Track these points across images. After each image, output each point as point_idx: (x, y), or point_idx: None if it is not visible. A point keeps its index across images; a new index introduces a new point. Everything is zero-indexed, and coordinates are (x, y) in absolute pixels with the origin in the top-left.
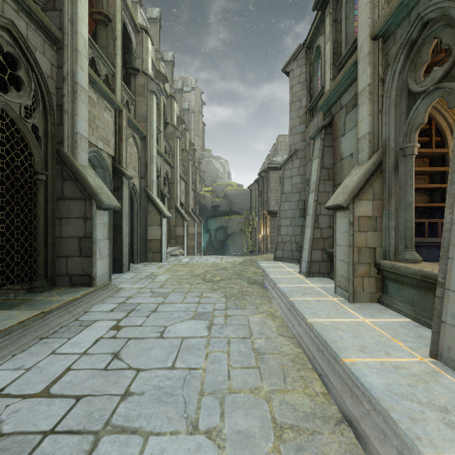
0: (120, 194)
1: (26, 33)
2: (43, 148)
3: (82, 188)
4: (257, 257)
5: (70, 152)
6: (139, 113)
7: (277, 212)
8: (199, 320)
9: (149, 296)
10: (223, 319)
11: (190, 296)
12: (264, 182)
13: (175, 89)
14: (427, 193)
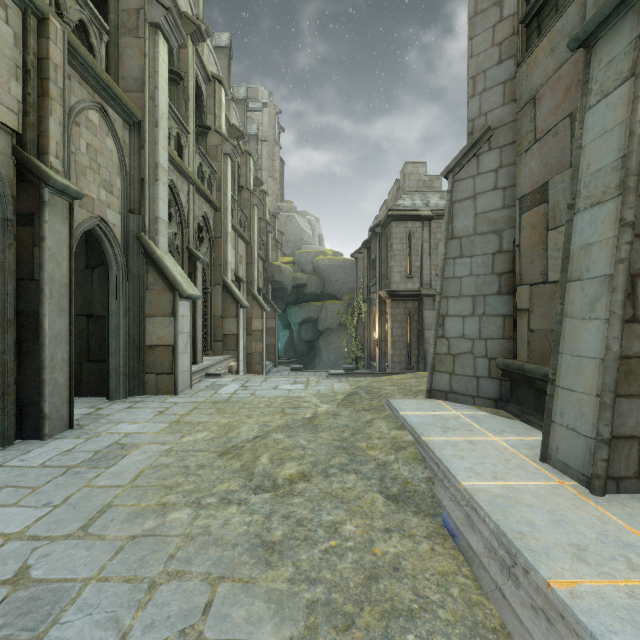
0: (37, 232)
1: None
2: None
3: None
4: (382, 383)
5: None
6: (127, 71)
7: (404, 293)
8: None
9: None
10: None
11: (148, 638)
12: (381, 243)
13: (232, 93)
14: None
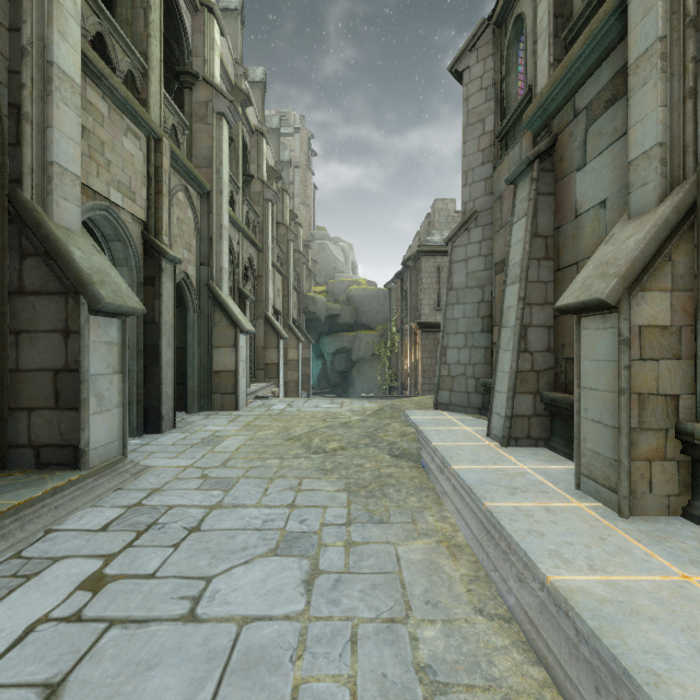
0: (157, 290)
1: None
2: None
3: (59, 271)
4: (403, 402)
5: (36, 200)
6: (198, 151)
7: (433, 324)
8: (288, 557)
9: (196, 486)
10: (342, 555)
11: (277, 489)
12: (412, 276)
13: (267, 127)
14: None
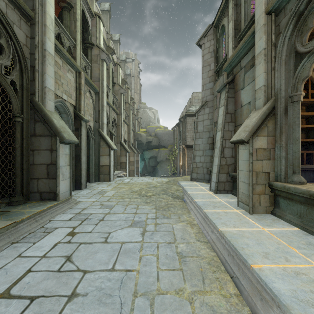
0: (79, 133)
1: (6, 10)
2: (19, 98)
3: (49, 127)
4: (178, 178)
5: (40, 101)
6: (94, 75)
7: (192, 146)
8: (135, 227)
9: (99, 207)
10: (154, 227)
11: (129, 208)
12: (183, 125)
13: (120, 60)
14: (304, 132)
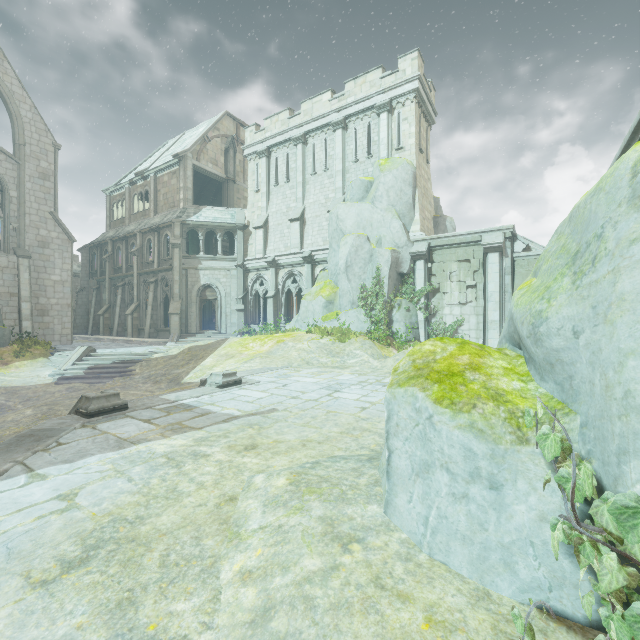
0: None
1: None
2: None
3: None
4: None
5: None
6: None
7: None
8: None
9: None
10: None
11: None
12: None
13: None
14: None
